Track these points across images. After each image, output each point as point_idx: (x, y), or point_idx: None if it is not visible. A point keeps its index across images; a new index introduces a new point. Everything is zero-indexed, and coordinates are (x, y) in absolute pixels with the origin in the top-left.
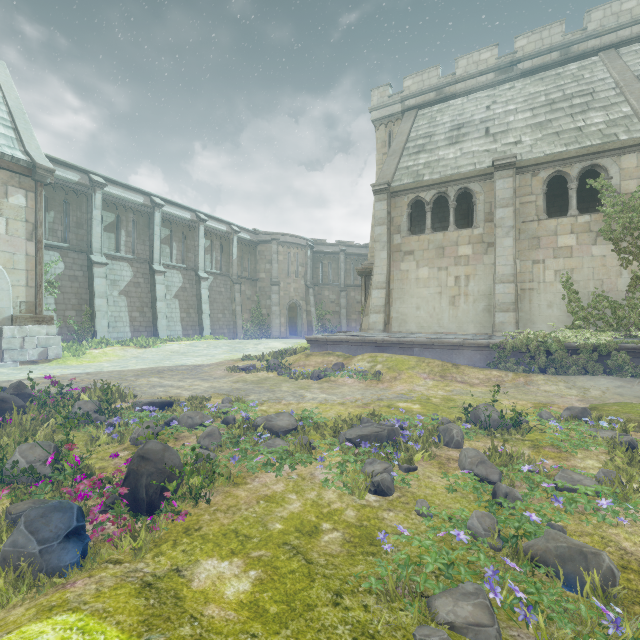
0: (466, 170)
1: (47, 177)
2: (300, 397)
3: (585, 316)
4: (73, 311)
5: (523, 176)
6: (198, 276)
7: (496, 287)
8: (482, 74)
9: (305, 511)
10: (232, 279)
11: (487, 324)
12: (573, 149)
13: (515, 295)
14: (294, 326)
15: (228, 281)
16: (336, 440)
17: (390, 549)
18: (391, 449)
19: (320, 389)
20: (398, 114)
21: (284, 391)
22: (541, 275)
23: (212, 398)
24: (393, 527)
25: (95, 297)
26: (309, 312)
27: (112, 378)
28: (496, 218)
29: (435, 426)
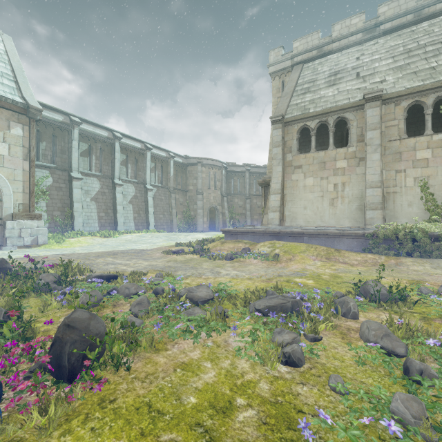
0: (342, 103)
1: (37, 115)
2: (216, 273)
3: (440, 212)
4: (58, 212)
5: (388, 106)
6: (146, 188)
7: (367, 191)
8: (352, 35)
9: (219, 382)
10: (169, 190)
11: (359, 219)
12: (429, 83)
13: (382, 197)
14: (213, 224)
15: (167, 192)
16: (246, 309)
17: (310, 436)
18: (296, 319)
19: (232, 267)
20: (289, 68)
21: (204, 268)
22: (403, 181)
23: (149, 273)
24: (309, 405)
25: (74, 202)
26: (224, 214)
27: (79, 258)
28: (366, 138)
29: (331, 299)
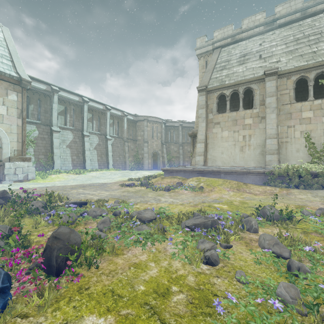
0: (249, 77)
1: (28, 85)
2: (158, 200)
3: (319, 156)
4: (43, 155)
5: (282, 79)
6: (106, 138)
7: (266, 141)
8: (257, 27)
9: (160, 276)
10: (124, 140)
11: (261, 161)
12: (311, 63)
13: (277, 145)
14: (155, 164)
15: (122, 141)
16: (179, 226)
17: (222, 311)
18: (214, 233)
19: (169, 196)
20: (210, 51)
21: (149, 197)
22: (292, 134)
23: (109, 200)
24: (222, 291)
25: (54, 148)
26: (163, 157)
27: (58, 189)
28: (266, 103)
29: (239, 218)
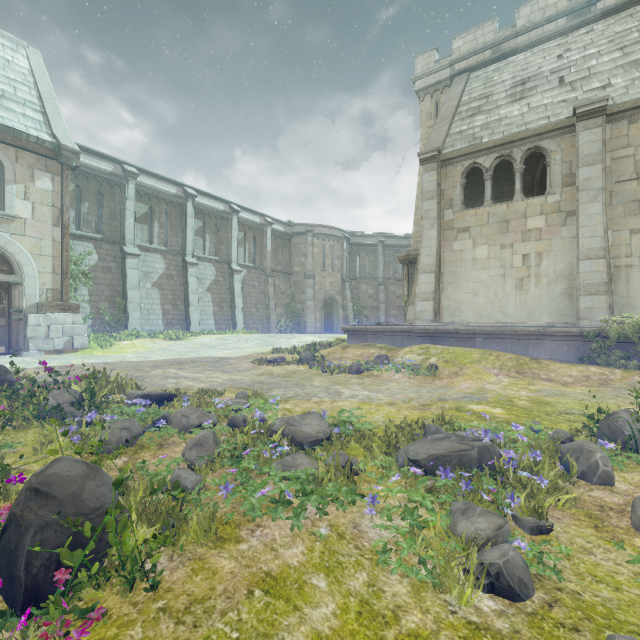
0: (537, 125)
1: (73, 160)
2: (335, 394)
3: None
4: (106, 303)
5: (616, 125)
6: (231, 269)
7: (580, 264)
8: (550, 21)
9: (345, 633)
10: (266, 272)
11: (567, 311)
12: None
13: (607, 273)
14: (330, 323)
15: (262, 275)
16: (392, 460)
17: None
18: (492, 483)
19: (361, 385)
20: (446, 81)
21: (316, 386)
22: None
23: (227, 392)
24: None
25: (128, 289)
26: (345, 307)
27: (127, 368)
28: (579, 179)
29: (551, 443)
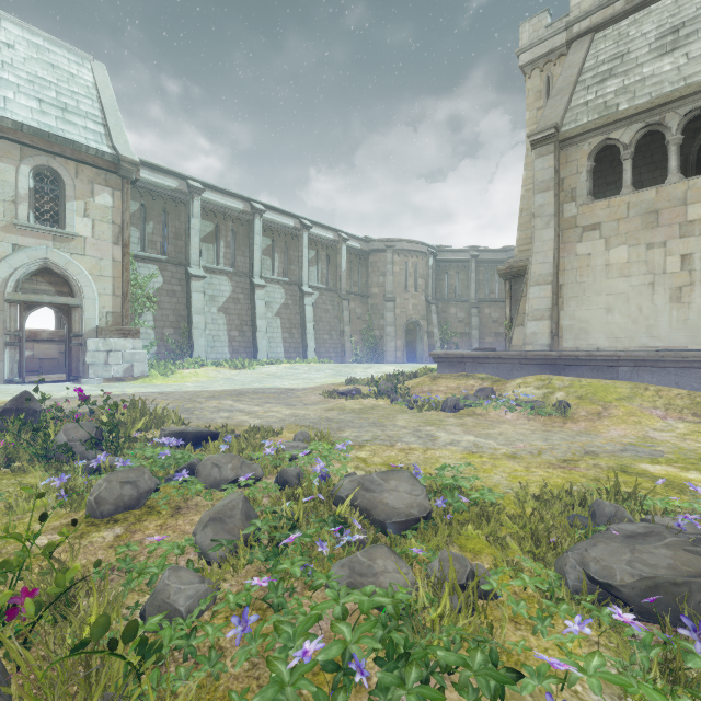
0: None
1: (132, 172)
2: (428, 438)
3: None
4: (171, 329)
5: None
6: (302, 291)
7: None
8: None
9: None
10: (340, 295)
11: None
12: None
13: None
14: (412, 352)
15: (335, 297)
16: (550, 573)
17: None
18: None
19: (461, 426)
20: (561, 48)
21: (400, 426)
22: None
23: (285, 431)
24: None
25: (192, 313)
26: (431, 334)
27: (180, 398)
28: None
29: None
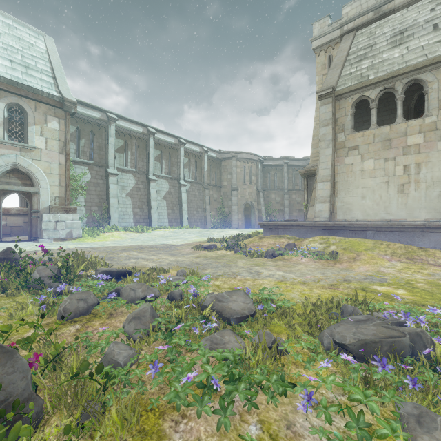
0: (416, 62)
1: (72, 108)
2: (256, 273)
3: None
4: (96, 207)
5: None
6: (179, 183)
7: None
8: None
9: None
10: (203, 186)
11: None
12: None
13: None
14: (248, 221)
15: (200, 187)
16: (316, 340)
17: None
18: (437, 378)
19: (275, 266)
20: (337, 39)
21: (239, 267)
22: None
23: (171, 270)
24: None
25: (110, 197)
26: (260, 210)
27: (104, 251)
28: None
29: None
